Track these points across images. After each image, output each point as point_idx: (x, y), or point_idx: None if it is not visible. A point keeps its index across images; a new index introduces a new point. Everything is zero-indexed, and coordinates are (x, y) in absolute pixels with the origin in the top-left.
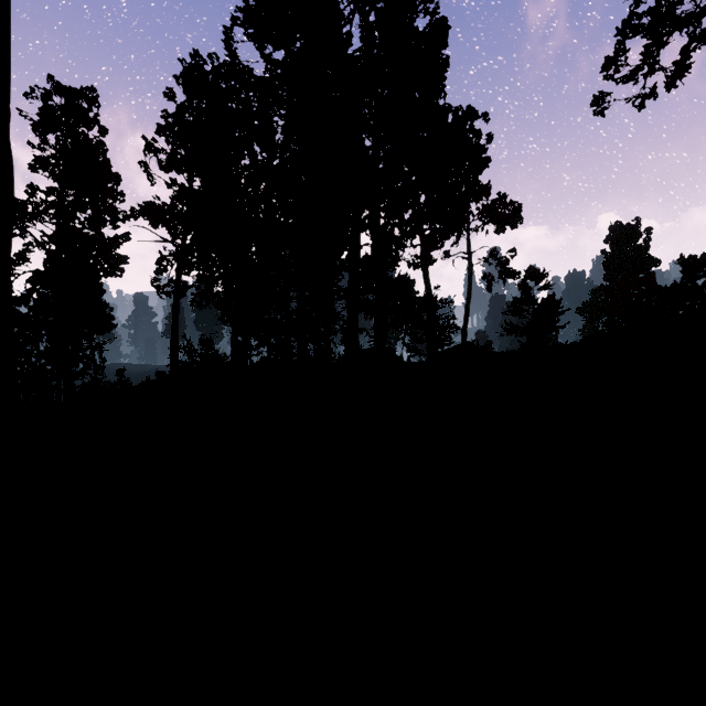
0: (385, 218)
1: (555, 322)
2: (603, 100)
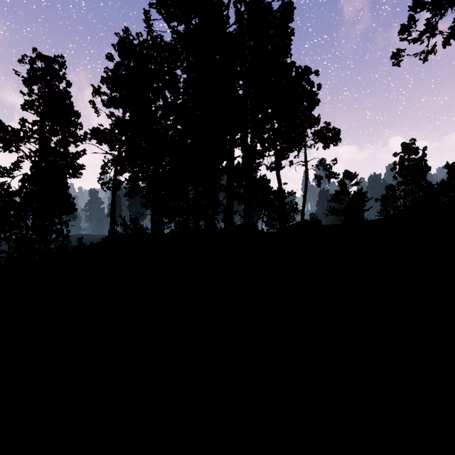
0: (251, 138)
1: (363, 207)
2: (399, 55)
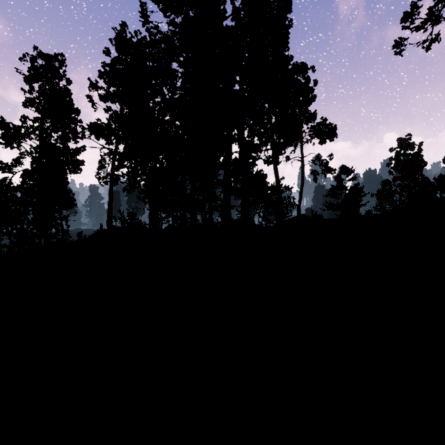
0: (248, 132)
1: (359, 201)
2: (402, 44)
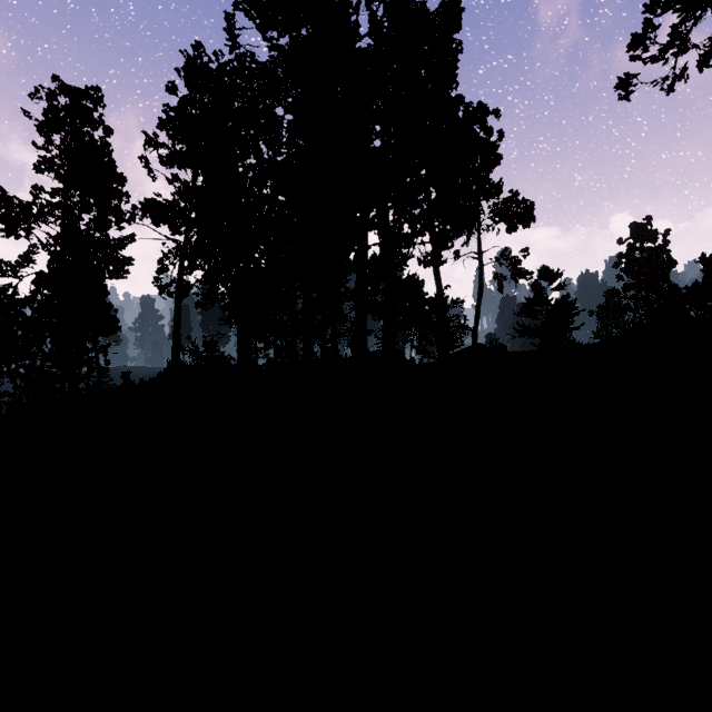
0: (394, 215)
1: (569, 323)
2: (629, 83)
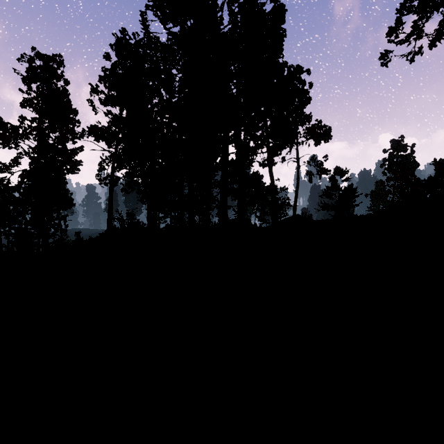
0: (244, 135)
1: (353, 202)
2: (387, 56)
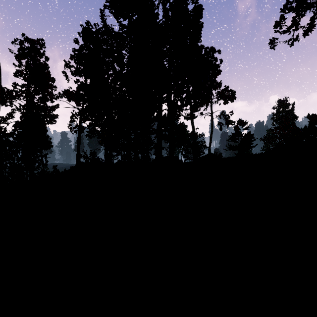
0: (174, 97)
1: (251, 144)
2: (274, 42)
